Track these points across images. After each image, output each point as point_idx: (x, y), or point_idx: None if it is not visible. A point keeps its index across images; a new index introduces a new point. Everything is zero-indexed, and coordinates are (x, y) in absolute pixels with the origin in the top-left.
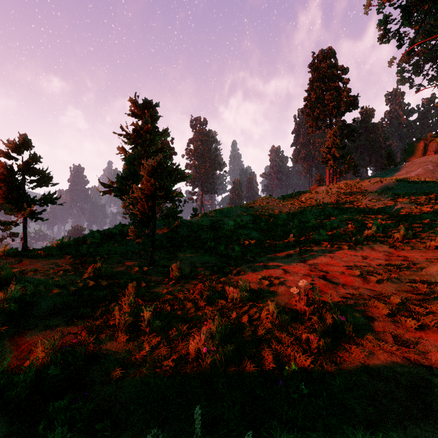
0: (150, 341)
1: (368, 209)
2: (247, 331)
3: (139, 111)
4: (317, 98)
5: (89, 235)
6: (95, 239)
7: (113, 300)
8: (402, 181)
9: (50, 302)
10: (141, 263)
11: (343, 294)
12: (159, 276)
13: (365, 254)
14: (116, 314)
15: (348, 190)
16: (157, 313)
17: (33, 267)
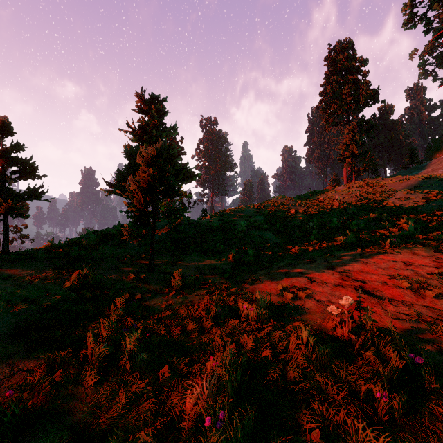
0: (129, 388)
1: (397, 208)
2: (271, 373)
3: (146, 107)
4: (334, 93)
5: (86, 236)
6: (90, 241)
7: (98, 317)
8: (432, 178)
9: (10, 321)
10: (138, 269)
11: (394, 313)
12: (159, 284)
13: (406, 260)
14: (88, 342)
15: (370, 189)
16: (146, 339)
17: (8, 273)
